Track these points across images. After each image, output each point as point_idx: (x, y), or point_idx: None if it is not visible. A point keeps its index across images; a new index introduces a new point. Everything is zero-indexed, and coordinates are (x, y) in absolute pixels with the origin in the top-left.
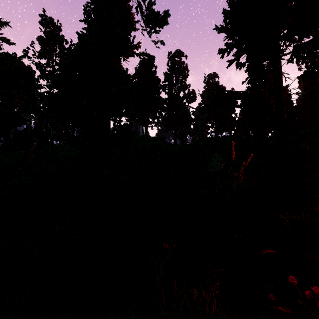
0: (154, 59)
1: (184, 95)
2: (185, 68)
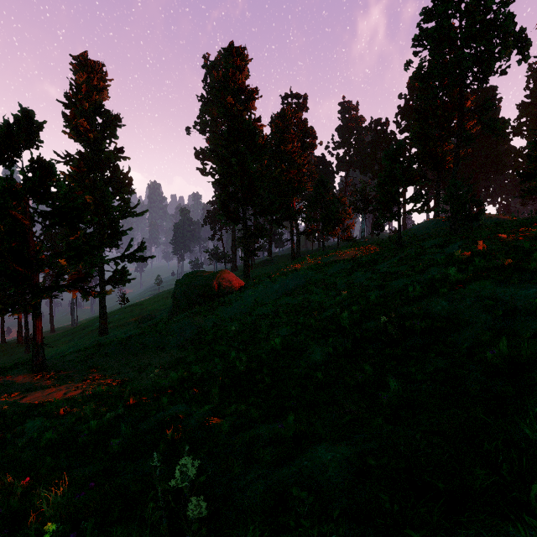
0: (495, 92)
1: None
2: None
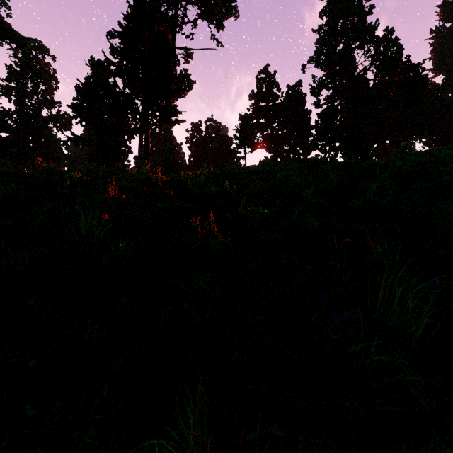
0: None
1: (50, 116)
2: (52, 75)
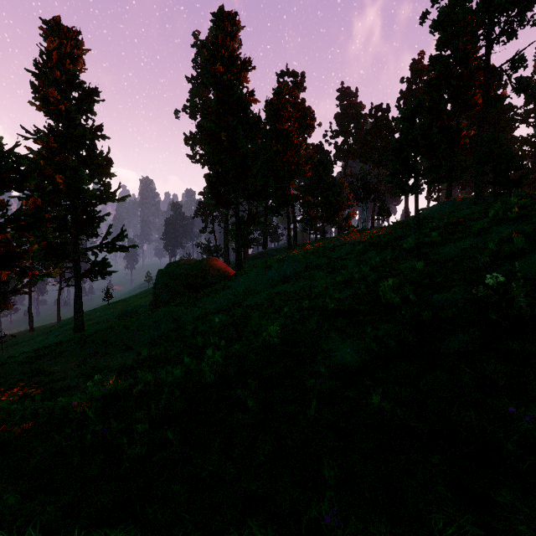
0: (501, 76)
1: None
2: None
